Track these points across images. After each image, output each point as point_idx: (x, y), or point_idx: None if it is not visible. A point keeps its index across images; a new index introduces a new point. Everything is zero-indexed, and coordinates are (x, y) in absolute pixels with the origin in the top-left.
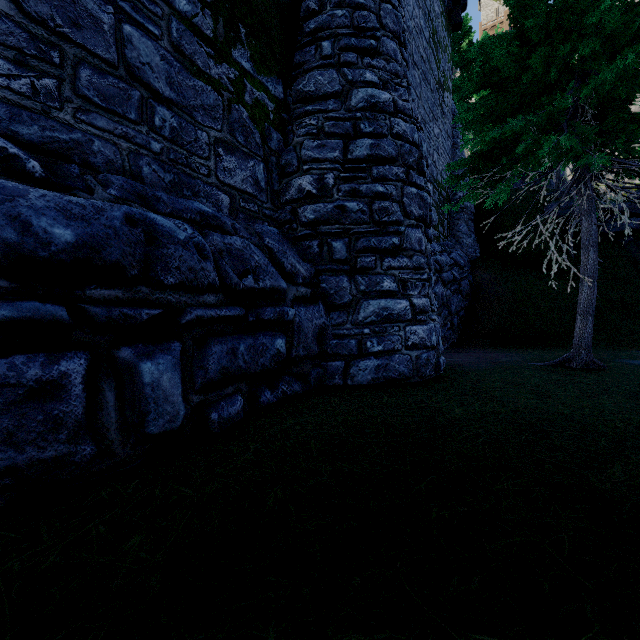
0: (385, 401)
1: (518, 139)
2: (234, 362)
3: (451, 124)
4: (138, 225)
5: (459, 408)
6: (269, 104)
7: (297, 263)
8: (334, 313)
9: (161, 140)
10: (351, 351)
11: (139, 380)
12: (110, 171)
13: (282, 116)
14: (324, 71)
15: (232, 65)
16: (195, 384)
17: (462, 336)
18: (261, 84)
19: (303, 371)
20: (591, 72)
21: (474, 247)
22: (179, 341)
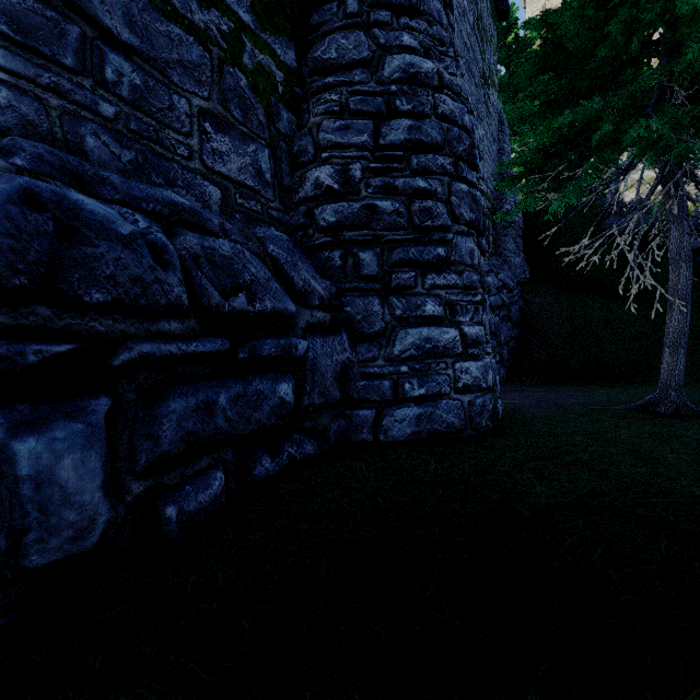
0: (433, 470)
1: (590, 128)
2: (208, 422)
3: (497, 126)
4: (46, 208)
5: (540, 484)
6: (277, 73)
7: (312, 279)
8: (362, 345)
9: (116, 101)
10: (384, 396)
11: (10, 471)
12: (29, 137)
13: (295, 91)
14: (349, 33)
15: (225, 13)
16: (136, 464)
17: (512, 370)
18: (266, 45)
19: (319, 425)
20: (684, 43)
21: (523, 267)
22: (108, 395)
